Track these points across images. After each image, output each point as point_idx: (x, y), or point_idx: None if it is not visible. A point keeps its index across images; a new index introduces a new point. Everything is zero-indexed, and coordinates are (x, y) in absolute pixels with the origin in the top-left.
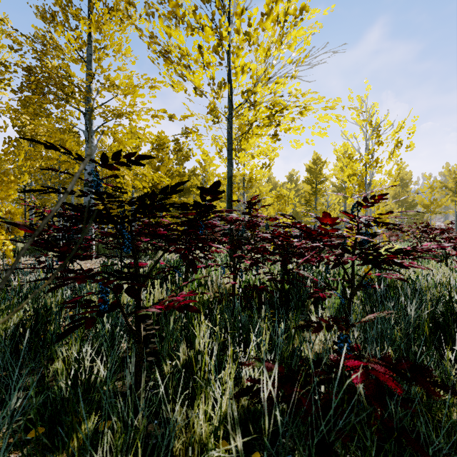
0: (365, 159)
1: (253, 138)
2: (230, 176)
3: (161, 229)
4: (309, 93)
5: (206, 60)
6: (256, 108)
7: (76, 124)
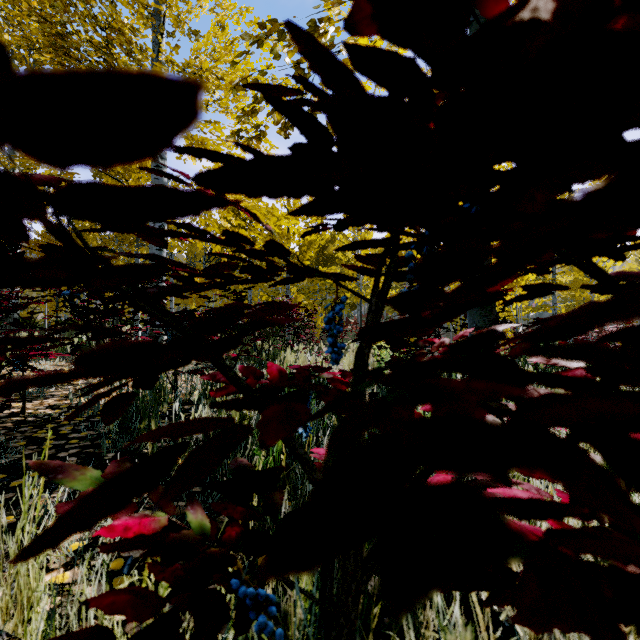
0: None
1: None
2: None
3: None
4: None
5: None
6: None
7: None
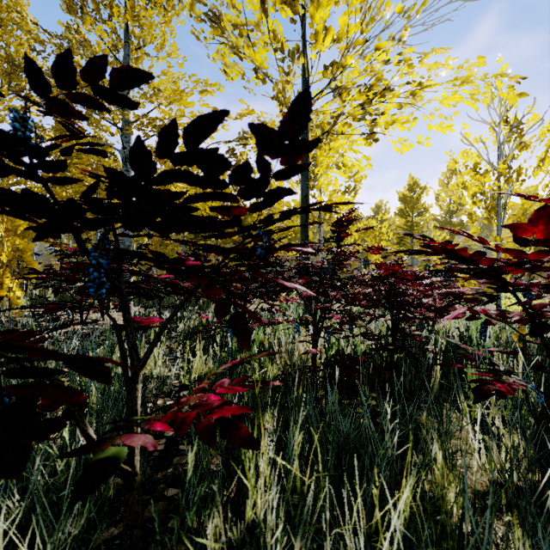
0: (500, 170)
1: (339, 141)
2: (305, 194)
3: (189, 258)
4: (433, 52)
5: (271, 31)
6: (343, 96)
7: (112, 144)
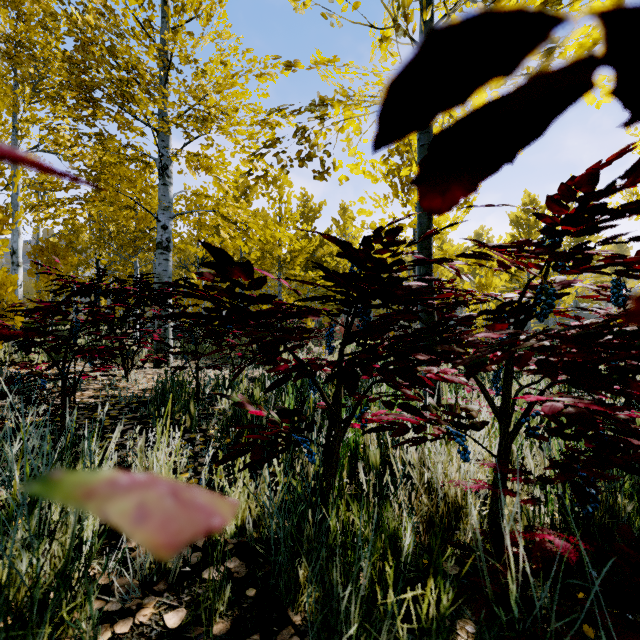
0: None
1: (483, 93)
2: None
3: None
4: None
5: None
6: None
7: (149, 153)
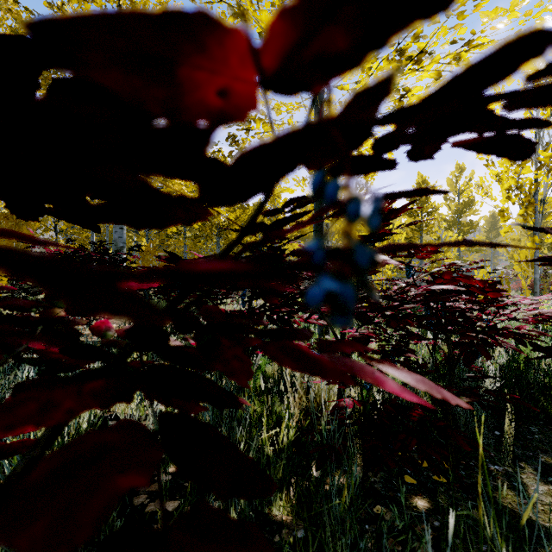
0: (542, 159)
1: None
2: None
3: None
4: None
5: None
6: (365, 67)
7: None
